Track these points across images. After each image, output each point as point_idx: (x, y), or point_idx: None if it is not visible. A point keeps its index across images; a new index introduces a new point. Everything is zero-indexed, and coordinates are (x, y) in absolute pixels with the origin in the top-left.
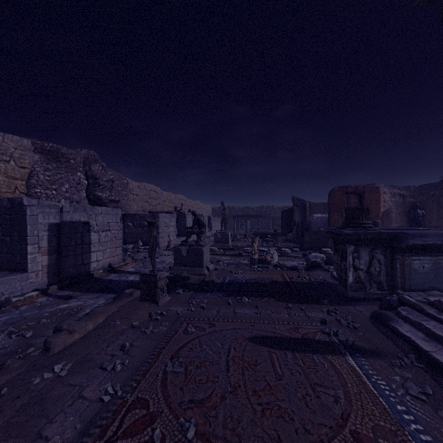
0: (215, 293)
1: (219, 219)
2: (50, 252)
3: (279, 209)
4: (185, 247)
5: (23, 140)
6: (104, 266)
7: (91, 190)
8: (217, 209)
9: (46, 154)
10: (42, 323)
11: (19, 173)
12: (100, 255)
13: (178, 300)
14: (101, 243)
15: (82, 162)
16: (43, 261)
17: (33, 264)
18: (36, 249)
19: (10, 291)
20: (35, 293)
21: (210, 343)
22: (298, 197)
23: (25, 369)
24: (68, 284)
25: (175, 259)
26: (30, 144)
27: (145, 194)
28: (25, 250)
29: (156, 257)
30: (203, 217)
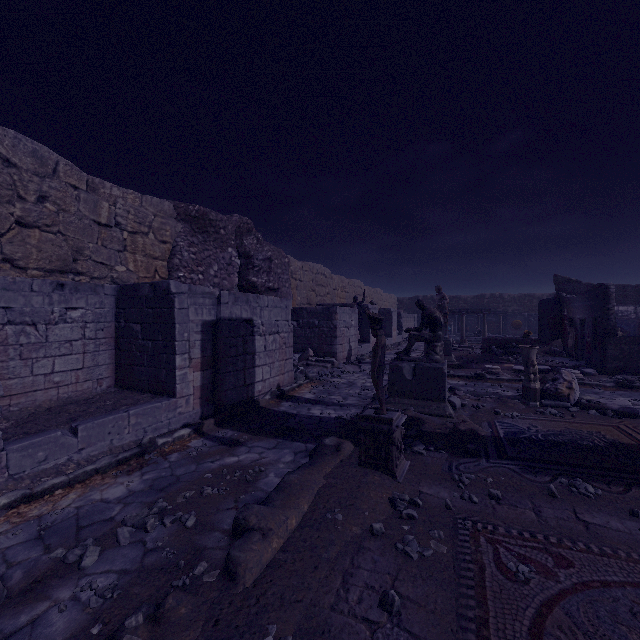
0: (499, 462)
1: (411, 317)
2: (204, 367)
3: (514, 299)
4: (409, 364)
5: (163, 204)
6: (271, 389)
7: (242, 274)
8: (405, 301)
9: (191, 222)
10: (206, 496)
11: (159, 250)
12: (266, 371)
13: (426, 470)
14: (267, 352)
15: (234, 232)
16: (195, 381)
17: (183, 385)
18: (186, 361)
19: (154, 426)
20: (187, 432)
21: (611, 635)
22: (567, 277)
23: (203, 633)
24: (228, 418)
25: (391, 385)
26: (171, 208)
27: (311, 278)
28: (172, 363)
29: (338, 375)
30: (391, 313)
